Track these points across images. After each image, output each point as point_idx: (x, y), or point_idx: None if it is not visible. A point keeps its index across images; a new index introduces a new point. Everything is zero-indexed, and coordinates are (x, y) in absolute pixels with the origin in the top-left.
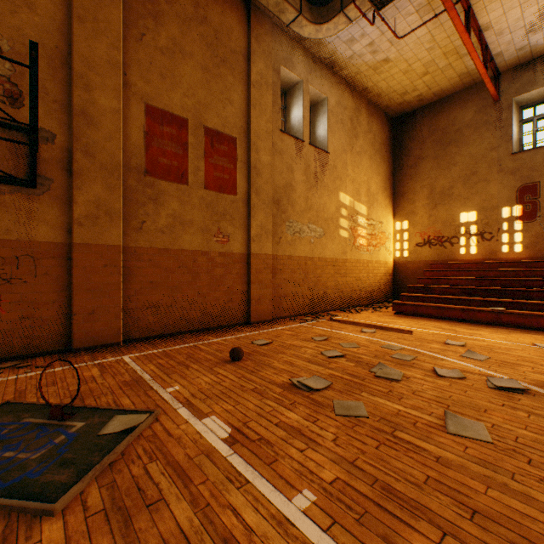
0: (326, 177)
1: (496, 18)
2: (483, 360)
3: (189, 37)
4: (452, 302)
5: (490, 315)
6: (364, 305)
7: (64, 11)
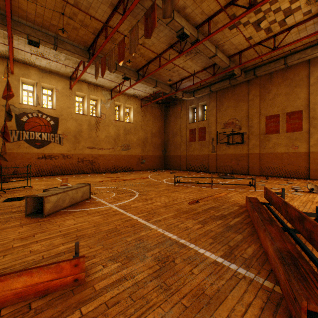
0: None
1: None
2: None
3: (279, 89)
4: None
5: None
6: None
7: (247, 107)
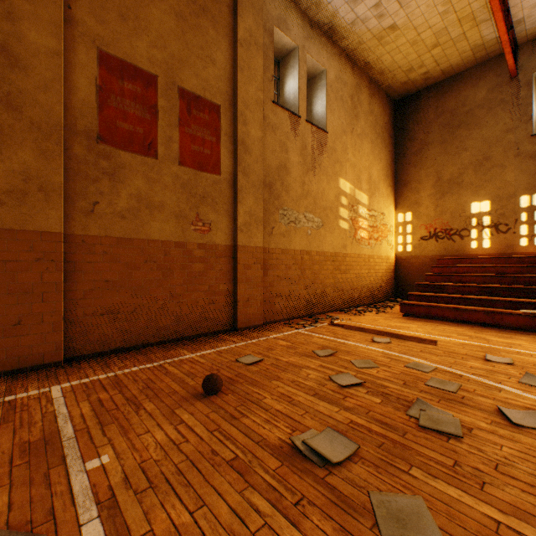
0: (325, 160)
1: None
2: None
3: None
4: (471, 302)
5: (523, 319)
6: (365, 305)
7: None
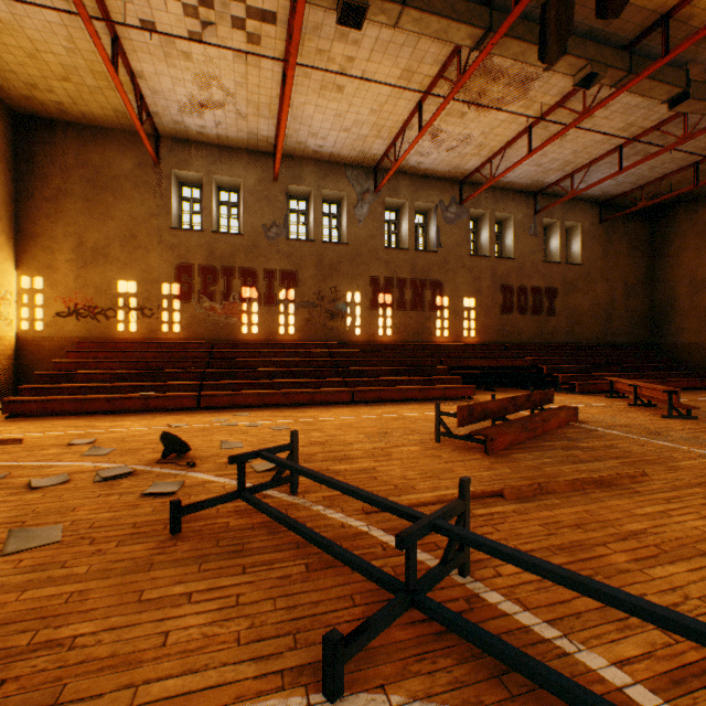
0: None
1: (150, 73)
2: (108, 454)
3: None
4: (101, 391)
5: (141, 402)
6: None
7: None
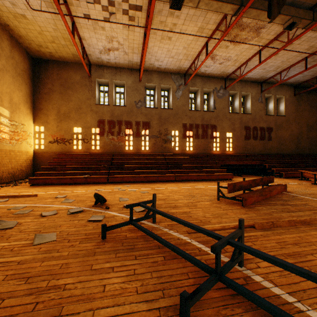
0: None
1: (87, 37)
2: (72, 202)
3: None
4: (67, 174)
5: (84, 179)
6: (7, 182)
7: None
